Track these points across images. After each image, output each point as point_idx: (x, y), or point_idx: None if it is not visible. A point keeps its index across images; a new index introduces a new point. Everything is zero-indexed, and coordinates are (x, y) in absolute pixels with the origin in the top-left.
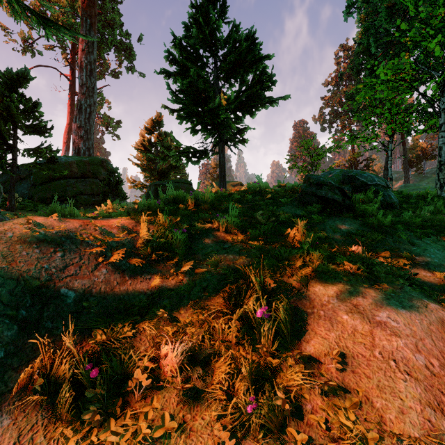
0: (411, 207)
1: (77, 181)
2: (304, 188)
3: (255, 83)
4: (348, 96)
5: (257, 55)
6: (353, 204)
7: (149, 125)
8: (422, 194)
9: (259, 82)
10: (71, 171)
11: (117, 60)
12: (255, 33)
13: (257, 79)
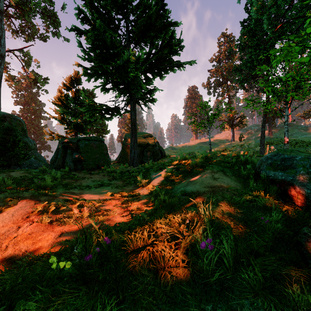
0: None
1: None
2: None
3: (164, 46)
4: (234, 68)
5: (166, 22)
6: None
7: (68, 82)
8: None
9: (168, 45)
10: None
11: (45, 26)
12: None
13: (167, 42)
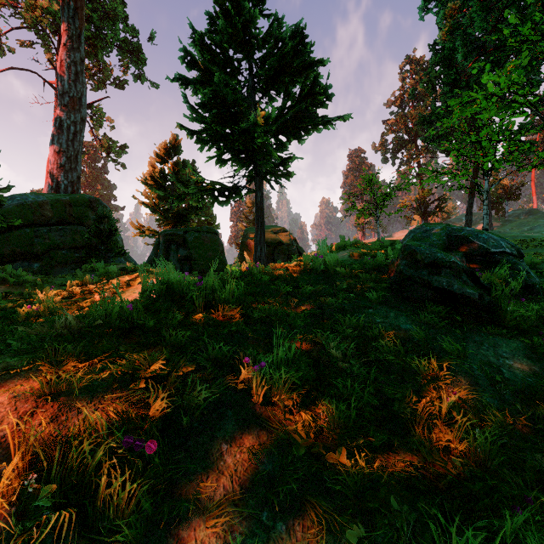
0: None
1: (51, 230)
2: (404, 269)
3: (304, 96)
4: (420, 119)
5: (307, 60)
6: (495, 301)
7: (162, 151)
8: None
9: (309, 95)
10: (42, 215)
11: (122, 66)
12: (304, 29)
13: (307, 91)
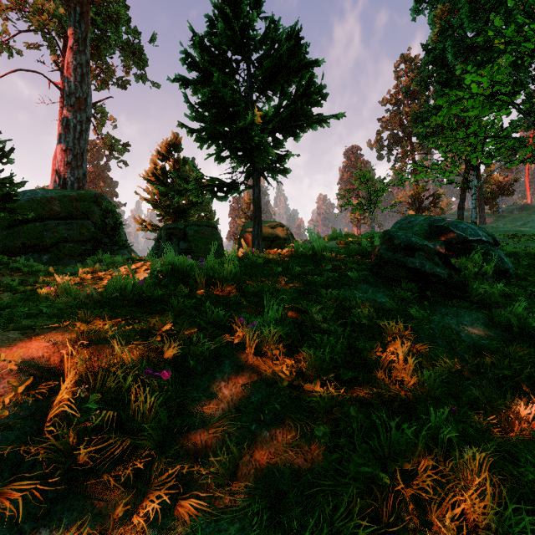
0: (528, 273)
1: (59, 224)
2: (383, 253)
3: (300, 95)
4: (414, 116)
5: (302, 61)
6: (463, 281)
7: (163, 149)
8: (534, 251)
9: (304, 95)
10: (50, 210)
11: (124, 66)
12: (300, 31)
13: (303, 91)
